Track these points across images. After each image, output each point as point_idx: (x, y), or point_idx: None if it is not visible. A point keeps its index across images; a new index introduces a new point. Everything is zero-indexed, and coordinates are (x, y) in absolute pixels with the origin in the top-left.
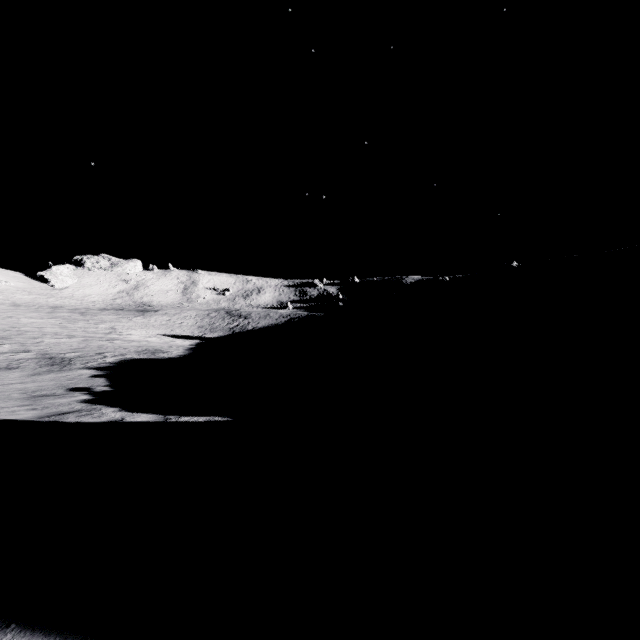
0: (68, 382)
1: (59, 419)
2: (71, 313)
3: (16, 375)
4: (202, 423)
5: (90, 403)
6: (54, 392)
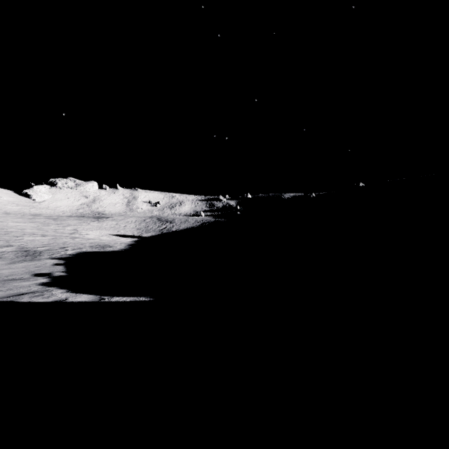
0: (35, 269)
1: (15, 299)
2: (46, 219)
3: None
4: (128, 303)
5: (45, 285)
6: (22, 276)
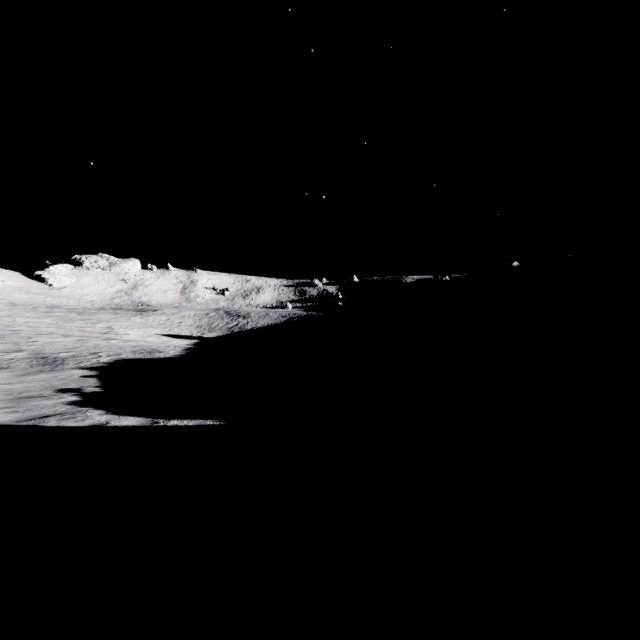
0: (58, 383)
1: (38, 423)
2: (68, 313)
3: (5, 375)
4: (192, 427)
5: (76, 405)
6: (41, 393)
